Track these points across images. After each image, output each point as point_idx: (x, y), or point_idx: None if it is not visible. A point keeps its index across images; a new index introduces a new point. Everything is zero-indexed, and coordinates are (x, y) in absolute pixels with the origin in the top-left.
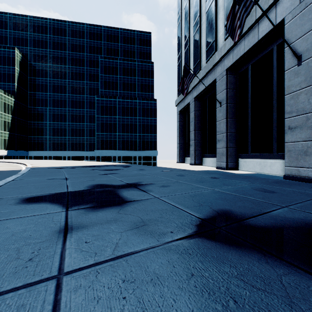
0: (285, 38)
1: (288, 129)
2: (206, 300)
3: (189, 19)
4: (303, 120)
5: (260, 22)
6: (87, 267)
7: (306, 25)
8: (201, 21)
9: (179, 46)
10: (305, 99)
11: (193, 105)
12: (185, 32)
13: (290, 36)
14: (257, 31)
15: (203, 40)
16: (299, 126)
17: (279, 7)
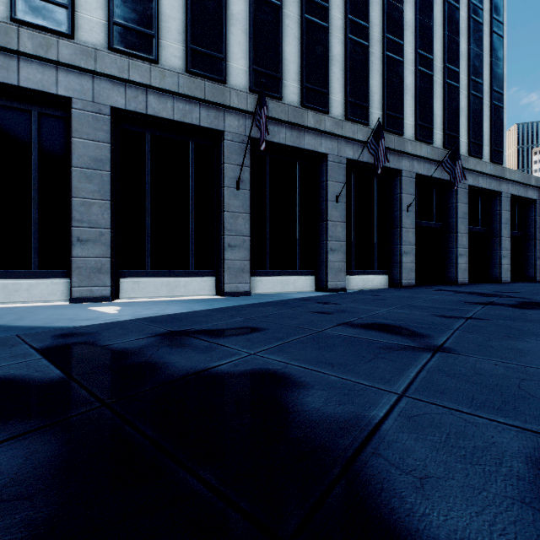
0: (328, 173)
1: (331, 250)
2: (535, 297)
3: None
4: (340, 246)
5: (306, 131)
6: None
7: (341, 177)
8: None
9: None
10: (340, 230)
11: (107, 124)
12: None
13: (331, 174)
14: (303, 137)
15: (169, 2)
16: (337, 250)
17: (324, 139)
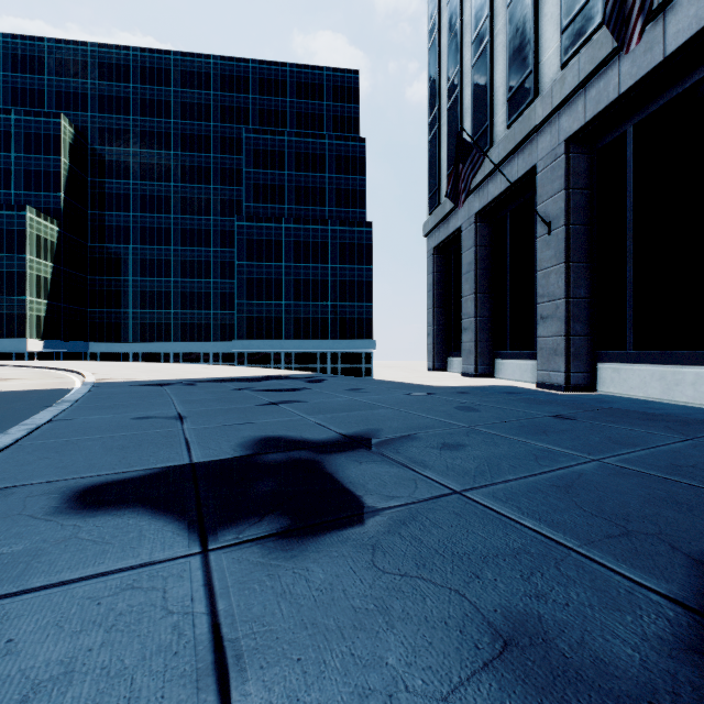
0: None
1: None
2: None
3: (460, 28)
4: None
5: (669, 11)
6: None
7: None
8: (492, 27)
9: (434, 93)
10: None
11: (472, 232)
12: (451, 59)
13: None
14: (661, 34)
15: (498, 73)
16: None
17: None
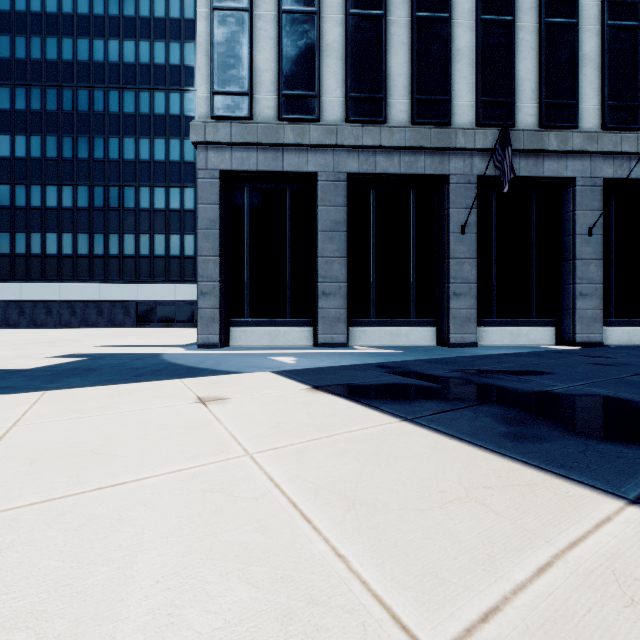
0: (577, 200)
1: (580, 295)
2: None
3: None
4: (593, 289)
5: (546, 156)
6: None
7: (595, 203)
8: (386, 9)
9: None
10: (594, 270)
11: (345, 190)
12: None
13: (581, 201)
14: (542, 163)
15: (395, 60)
16: (589, 295)
17: (570, 161)
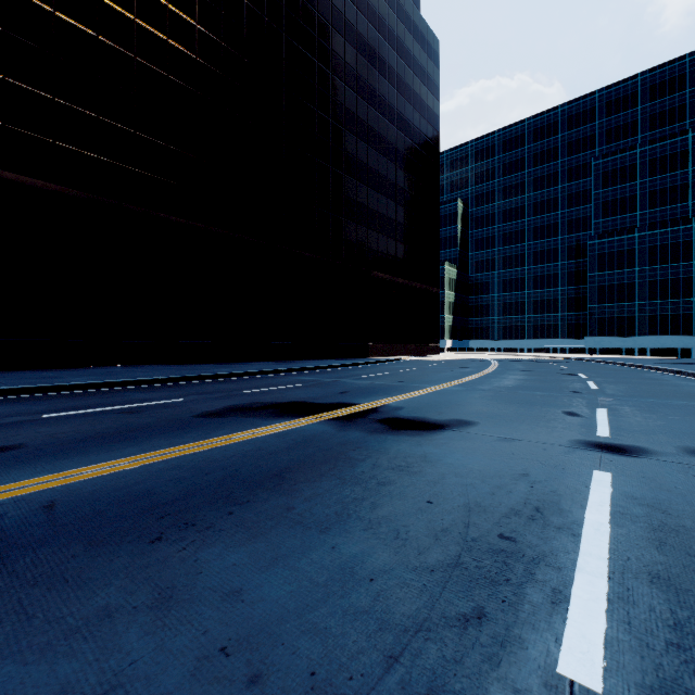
0: None
1: None
2: None
3: None
4: None
5: None
6: (689, 365)
7: None
8: None
9: None
10: None
11: None
12: None
13: None
14: None
15: None
16: None
17: None
